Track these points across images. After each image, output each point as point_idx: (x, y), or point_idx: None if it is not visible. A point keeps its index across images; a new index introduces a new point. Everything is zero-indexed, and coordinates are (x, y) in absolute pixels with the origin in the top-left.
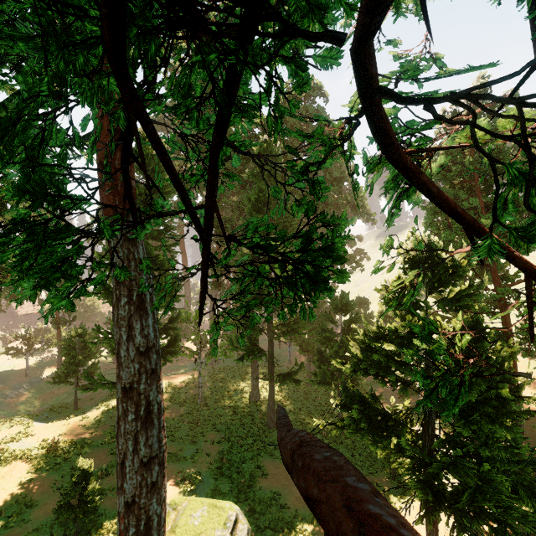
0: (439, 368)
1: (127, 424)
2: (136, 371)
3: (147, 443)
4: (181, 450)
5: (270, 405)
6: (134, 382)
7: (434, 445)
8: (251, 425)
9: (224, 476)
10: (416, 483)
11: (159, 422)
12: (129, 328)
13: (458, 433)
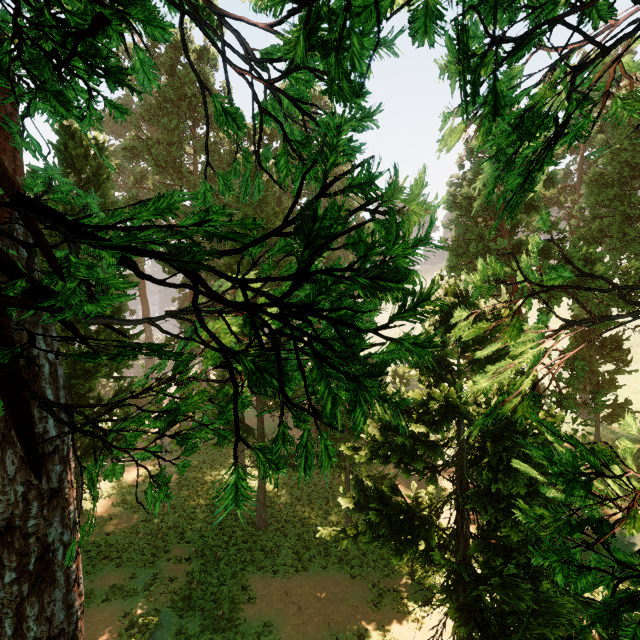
0: (474, 449)
1: (2, 589)
2: (20, 497)
3: (43, 615)
4: (131, 579)
5: (260, 500)
6: (15, 516)
7: (470, 550)
8: (234, 528)
9: (194, 610)
10: (456, 614)
11: (67, 575)
12: (5, 425)
13: (495, 527)
